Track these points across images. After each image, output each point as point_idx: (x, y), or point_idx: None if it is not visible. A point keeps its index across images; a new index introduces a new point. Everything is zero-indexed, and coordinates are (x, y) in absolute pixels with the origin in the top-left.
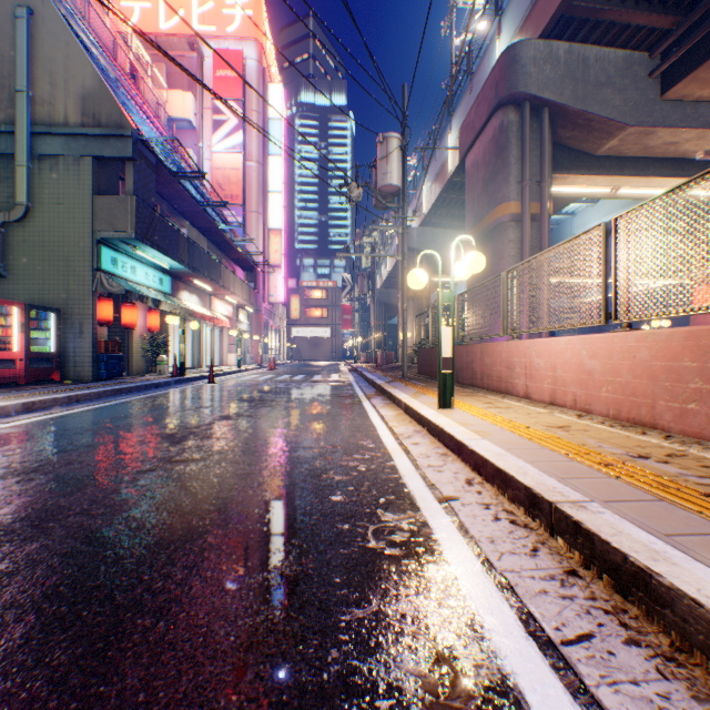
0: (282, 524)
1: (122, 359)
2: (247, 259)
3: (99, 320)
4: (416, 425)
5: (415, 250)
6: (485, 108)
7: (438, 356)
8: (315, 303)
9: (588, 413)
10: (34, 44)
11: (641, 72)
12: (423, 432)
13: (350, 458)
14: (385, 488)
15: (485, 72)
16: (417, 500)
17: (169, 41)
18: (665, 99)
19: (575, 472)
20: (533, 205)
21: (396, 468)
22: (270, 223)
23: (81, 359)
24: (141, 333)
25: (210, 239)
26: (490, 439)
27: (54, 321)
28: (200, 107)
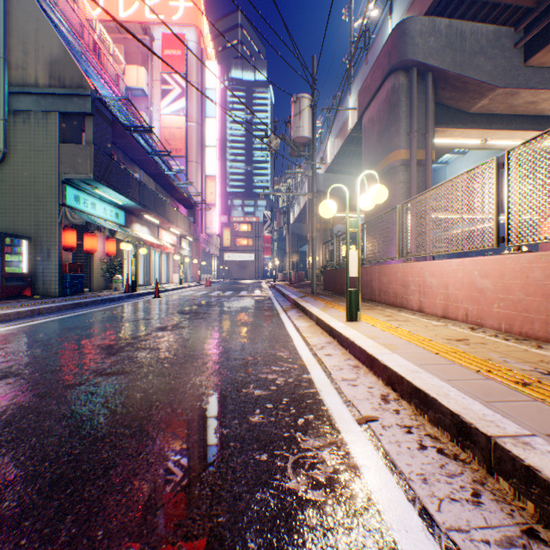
0: (196, 454)
1: (84, 279)
2: (188, 198)
3: (64, 246)
4: (327, 336)
5: (321, 191)
6: (379, 73)
7: (346, 276)
8: (242, 234)
9: (480, 326)
10: (10, 20)
11: (508, 43)
12: (334, 343)
13: (268, 371)
14: (303, 406)
15: (379, 46)
16: (336, 421)
17: (126, 26)
18: (527, 65)
19: (496, 393)
20: (419, 152)
21: (312, 382)
22: (206, 171)
23: (49, 279)
24: (101, 257)
25: (158, 182)
26: (400, 354)
27: (26, 247)
28: (151, 78)
